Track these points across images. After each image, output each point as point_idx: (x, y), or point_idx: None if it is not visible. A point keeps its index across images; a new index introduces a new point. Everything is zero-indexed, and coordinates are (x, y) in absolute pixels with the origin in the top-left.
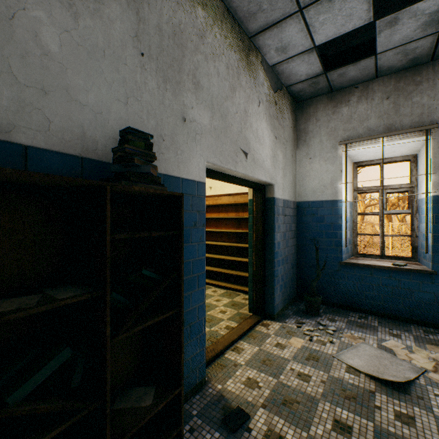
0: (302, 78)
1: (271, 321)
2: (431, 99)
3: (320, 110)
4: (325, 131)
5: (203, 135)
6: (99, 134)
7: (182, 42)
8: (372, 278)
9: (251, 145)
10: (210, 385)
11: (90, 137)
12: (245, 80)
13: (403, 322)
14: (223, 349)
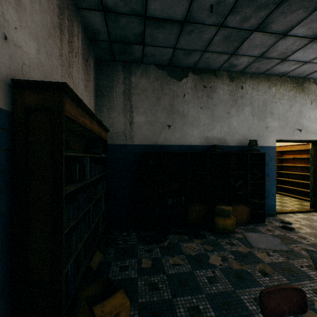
0: None
1: None
2: None
3: None
4: None
5: (274, 130)
6: (243, 140)
7: (265, 104)
8: None
9: (304, 125)
10: (277, 217)
11: (241, 141)
12: (299, 98)
13: None
14: (286, 212)
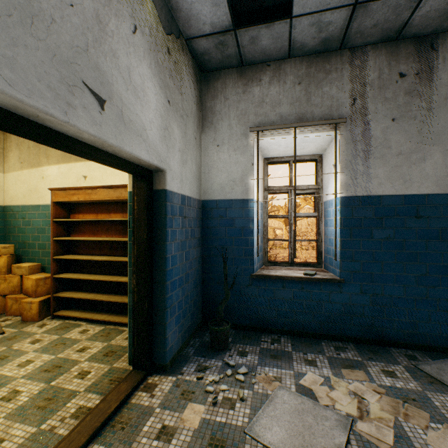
0: (207, 29)
1: (162, 376)
2: (340, 92)
3: (229, 87)
4: (235, 113)
5: None
6: None
7: None
8: (284, 291)
9: (115, 90)
10: None
11: None
12: None
13: (315, 339)
14: None
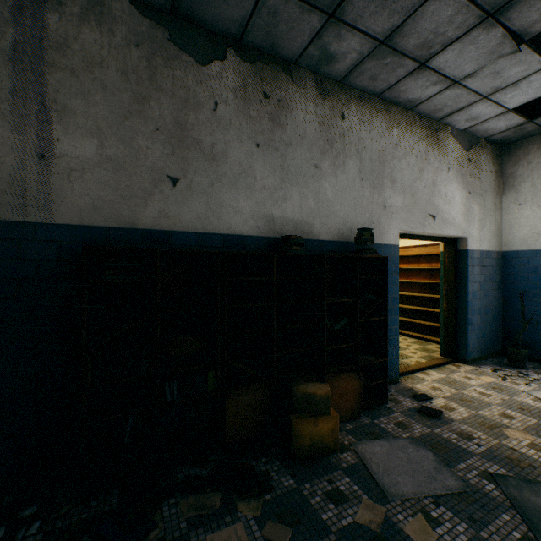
0: (502, 129)
1: (464, 364)
2: None
3: (532, 152)
4: (539, 174)
5: (397, 213)
6: (344, 229)
7: (383, 159)
8: None
9: (439, 208)
10: (403, 384)
11: (341, 231)
12: (432, 157)
13: None
14: (413, 370)
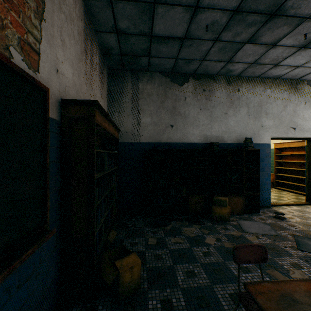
0: None
1: None
2: None
3: None
4: None
5: (269, 128)
6: (239, 138)
7: (261, 104)
8: None
9: (298, 124)
10: (272, 208)
11: (238, 139)
12: (293, 98)
13: None
14: (281, 205)
